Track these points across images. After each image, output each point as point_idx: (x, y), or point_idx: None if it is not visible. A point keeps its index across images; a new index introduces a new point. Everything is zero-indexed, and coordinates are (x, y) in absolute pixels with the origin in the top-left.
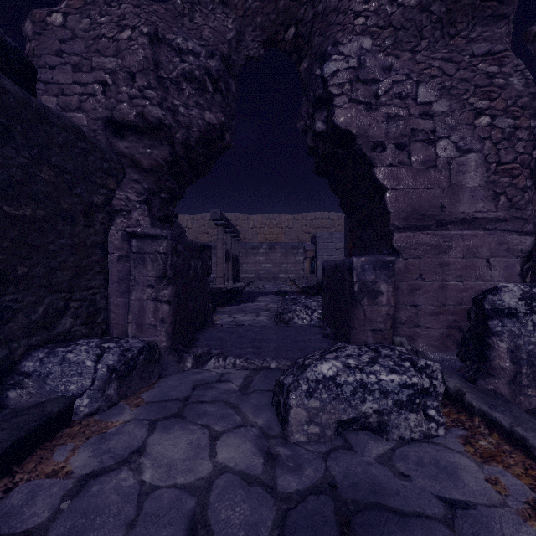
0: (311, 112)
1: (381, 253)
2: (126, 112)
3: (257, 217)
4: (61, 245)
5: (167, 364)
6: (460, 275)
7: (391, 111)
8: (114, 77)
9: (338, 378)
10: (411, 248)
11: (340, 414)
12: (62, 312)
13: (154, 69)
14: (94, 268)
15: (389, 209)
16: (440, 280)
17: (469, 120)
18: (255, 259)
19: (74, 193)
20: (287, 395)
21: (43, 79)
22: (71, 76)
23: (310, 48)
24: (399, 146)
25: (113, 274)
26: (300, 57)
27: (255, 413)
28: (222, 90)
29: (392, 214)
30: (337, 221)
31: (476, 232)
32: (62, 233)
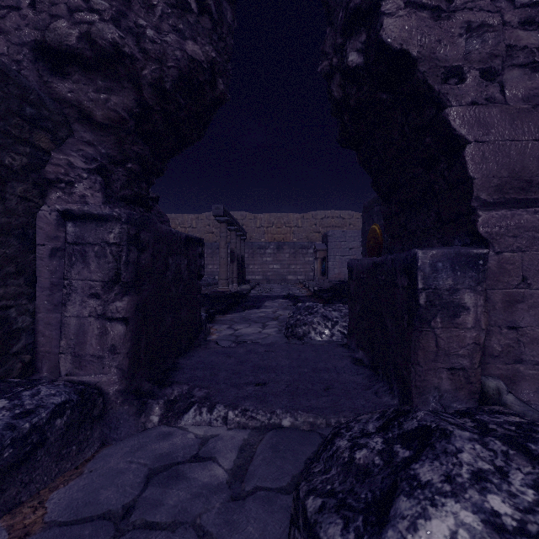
0: (341, 43)
1: (447, 245)
2: (65, 33)
3: (264, 216)
4: None
5: (120, 419)
6: None
7: (474, 18)
8: None
9: None
10: (509, 235)
11: None
12: None
13: None
14: (3, 267)
15: (472, 174)
16: None
17: None
18: (262, 260)
19: None
20: None
21: None
22: None
23: None
24: (485, 75)
25: (43, 276)
26: None
27: None
28: (211, 11)
29: (476, 182)
30: (349, 220)
31: None
32: None
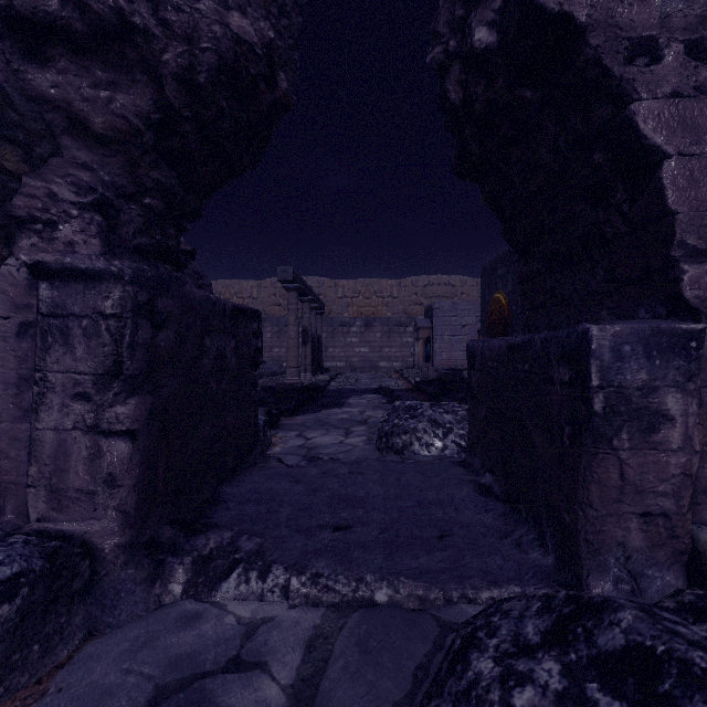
0: (462, 15)
1: (626, 318)
2: None
3: (348, 282)
4: None
5: (120, 591)
6: None
7: None
8: None
9: None
10: None
11: None
12: None
13: None
14: None
15: (673, 205)
16: None
17: None
18: (345, 341)
19: None
20: None
21: None
22: None
23: None
24: (692, 52)
25: (7, 366)
26: None
27: None
28: None
29: (680, 218)
30: (461, 288)
31: None
32: None
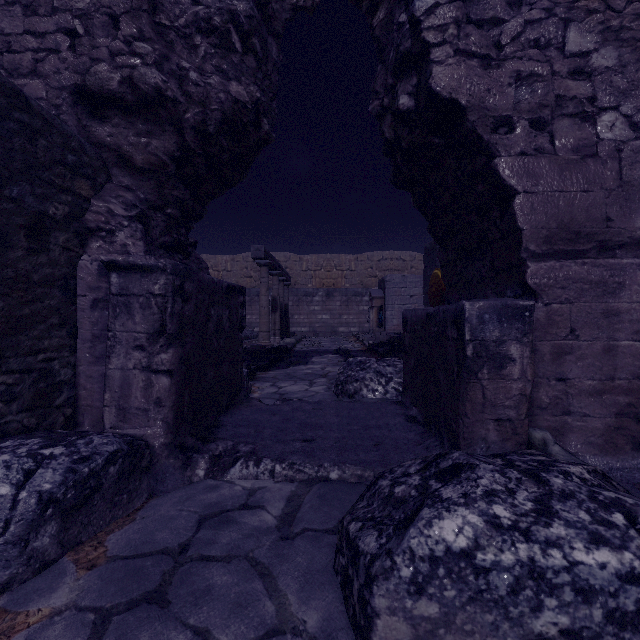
0: (392, 83)
1: (501, 296)
2: (106, 77)
3: (311, 257)
4: None
5: (165, 473)
6: (638, 330)
7: (523, 68)
8: (87, 22)
9: (480, 556)
10: (557, 286)
11: (484, 634)
12: None
13: (149, 10)
14: (47, 319)
15: (521, 225)
16: (604, 339)
17: None
18: (308, 309)
19: (7, 195)
20: (368, 584)
21: None
22: (21, 22)
23: None
24: (535, 125)
25: (84, 328)
26: (373, 4)
27: (302, 593)
28: (256, 50)
29: (525, 233)
30: (411, 262)
31: None
32: None
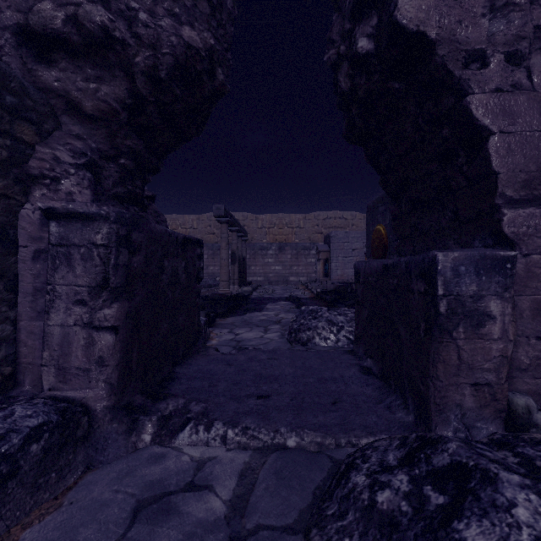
0: (349, 28)
1: (465, 246)
2: (50, 15)
3: (266, 216)
4: None
5: (107, 439)
6: None
7: None
8: None
9: None
10: (537, 235)
11: None
12: None
13: None
14: None
15: (496, 168)
16: None
17: None
18: (263, 261)
19: None
20: None
21: None
22: None
23: None
24: (510, 60)
25: (25, 281)
26: None
27: None
28: None
29: (501, 176)
30: (352, 220)
31: None
32: None
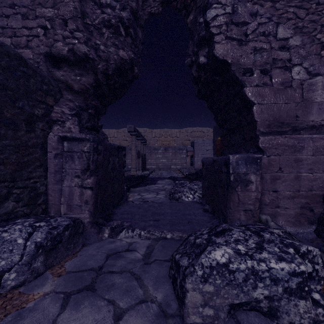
0: (196, 50)
1: (247, 152)
2: (61, 48)
3: (157, 130)
4: (4, 145)
5: (90, 235)
6: (310, 168)
7: (257, 45)
8: (52, 23)
9: (231, 265)
10: (273, 148)
11: (233, 298)
12: (5, 198)
13: (81, 17)
14: (34, 163)
15: (256, 119)
16: (295, 172)
17: (317, 51)
18: (155, 156)
19: (17, 106)
20: (183, 279)
21: (1, 25)
22: (21, 22)
23: (195, 4)
24: (263, 72)
25: (51, 167)
26: (187, 12)
27: (154, 286)
28: (131, 34)
29: (258, 122)
30: (207, 133)
31: (323, 136)
32: (5, 136)
